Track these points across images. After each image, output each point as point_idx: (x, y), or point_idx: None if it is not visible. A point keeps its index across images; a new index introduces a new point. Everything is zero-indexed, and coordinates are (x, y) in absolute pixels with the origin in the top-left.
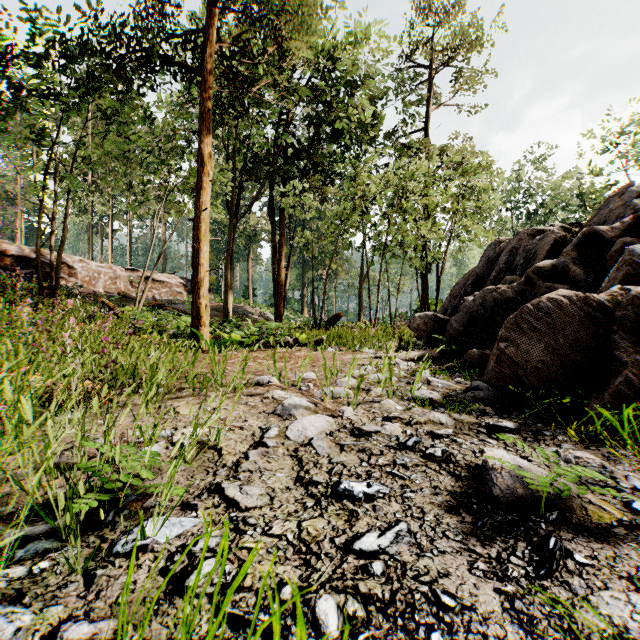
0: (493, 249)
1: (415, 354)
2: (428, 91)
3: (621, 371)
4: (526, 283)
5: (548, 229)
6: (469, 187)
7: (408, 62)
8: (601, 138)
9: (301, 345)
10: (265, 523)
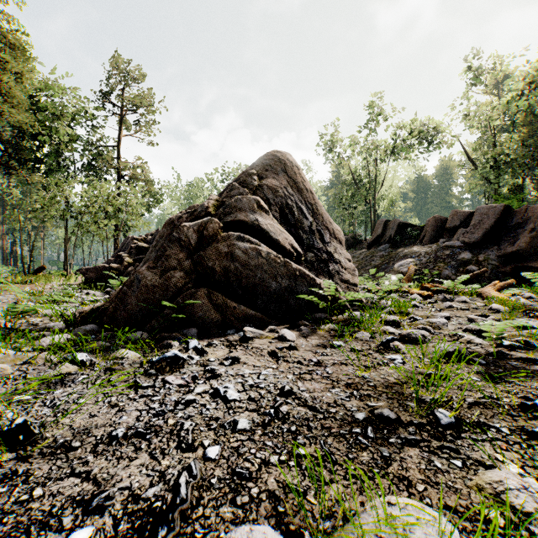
0: (126, 240)
1: (79, 282)
2: (120, 123)
3: (105, 279)
4: (116, 259)
5: (138, 238)
6: (147, 190)
7: (105, 98)
8: (221, 176)
9: (17, 283)
10: (27, 294)
